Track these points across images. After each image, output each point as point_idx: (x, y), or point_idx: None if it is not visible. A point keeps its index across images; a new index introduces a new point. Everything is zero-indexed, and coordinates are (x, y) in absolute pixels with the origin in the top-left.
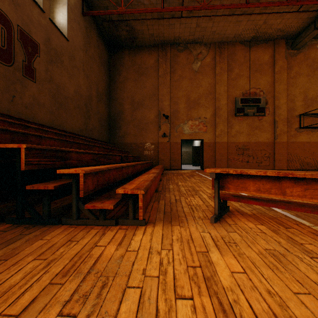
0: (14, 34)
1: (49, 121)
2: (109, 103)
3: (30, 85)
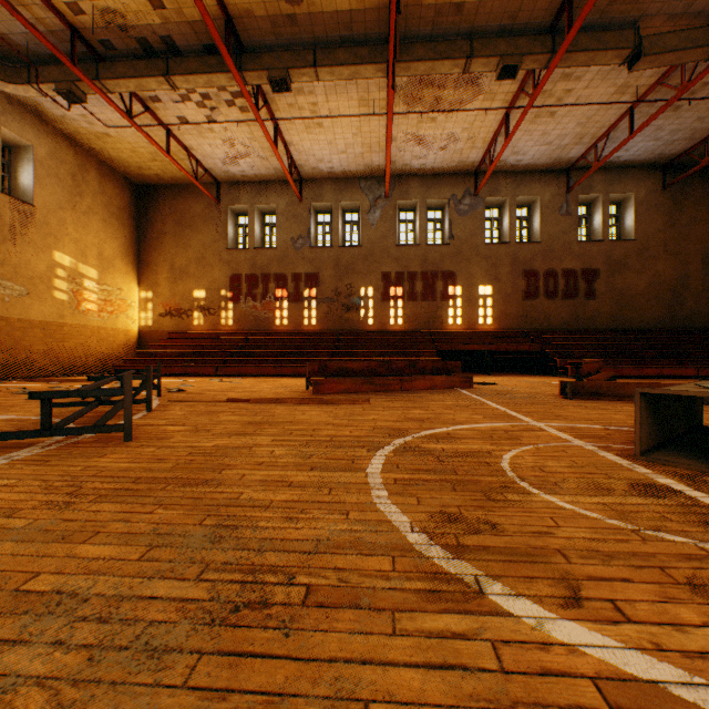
0: (577, 277)
1: (608, 324)
2: None
3: (590, 303)
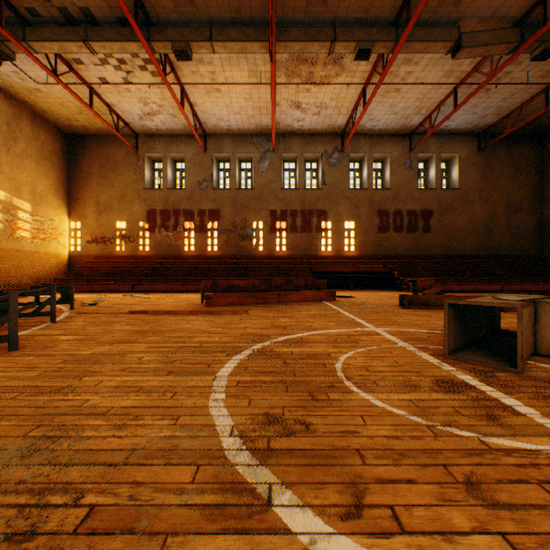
0: (418, 216)
1: (440, 252)
2: (540, 205)
3: (426, 236)
